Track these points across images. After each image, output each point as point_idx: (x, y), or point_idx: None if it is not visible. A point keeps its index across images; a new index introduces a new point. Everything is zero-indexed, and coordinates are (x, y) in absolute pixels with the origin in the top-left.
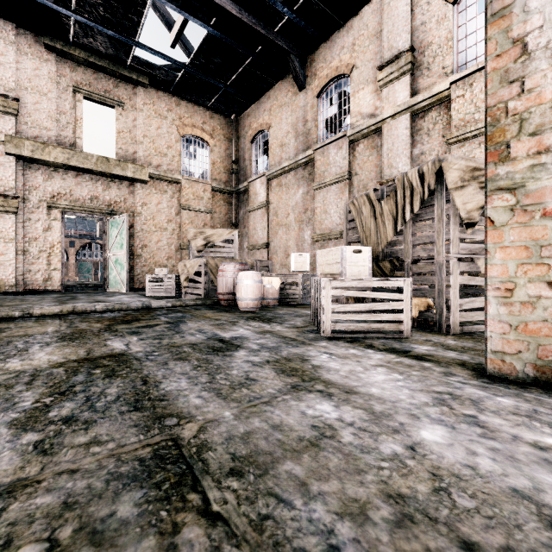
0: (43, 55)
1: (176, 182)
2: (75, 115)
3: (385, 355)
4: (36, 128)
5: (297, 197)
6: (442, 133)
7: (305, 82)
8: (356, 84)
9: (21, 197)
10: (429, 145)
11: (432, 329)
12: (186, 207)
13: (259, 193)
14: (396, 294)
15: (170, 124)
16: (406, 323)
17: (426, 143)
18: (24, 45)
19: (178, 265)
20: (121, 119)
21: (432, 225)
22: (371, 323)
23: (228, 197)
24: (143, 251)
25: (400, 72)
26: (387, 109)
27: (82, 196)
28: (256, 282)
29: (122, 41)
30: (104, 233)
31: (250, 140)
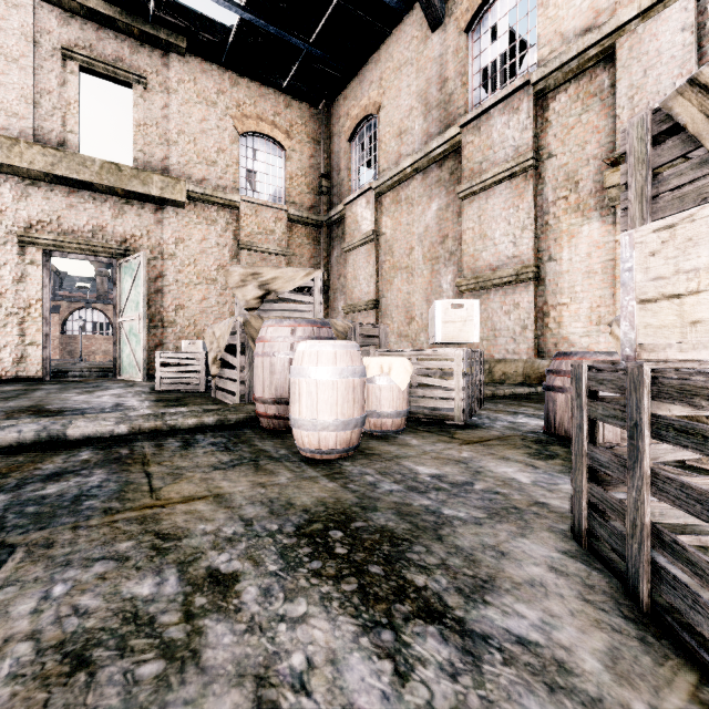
0: None
1: (231, 206)
2: (66, 95)
3: None
4: (0, 114)
5: (427, 218)
6: None
7: (443, 11)
8: None
9: None
10: None
11: None
12: (247, 245)
13: (362, 219)
14: None
15: (221, 115)
16: None
17: None
18: None
19: (206, 333)
20: (141, 104)
21: None
22: None
23: (315, 232)
24: (178, 315)
25: None
26: (630, 4)
27: (78, 226)
28: (345, 373)
29: None
30: (115, 286)
31: (348, 136)
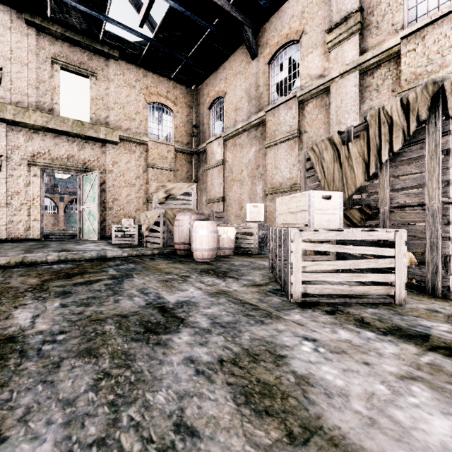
0: (24, 30)
1: (143, 143)
2: (53, 83)
3: (398, 346)
4: (18, 94)
5: (250, 155)
6: (391, 88)
7: (257, 51)
8: (305, 48)
9: (5, 156)
10: (377, 100)
11: (420, 289)
12: (152, 165)
13: (216, 153)
14: (385, 249)
15: (138, 93)
16: (398, 286)
17: (375, 99)
18: (7, 20)
19: (141, 215)
20: (94, 87)
21: (420, 164)
22: (352, 286)
23: (189, 157)
24: (114, 204)
25: (349, 32)
26: (336, 69)
27: (59, 155)
28: (211, 232)
29: (94, 16)
30: (79, 188)
31: (208, 106)
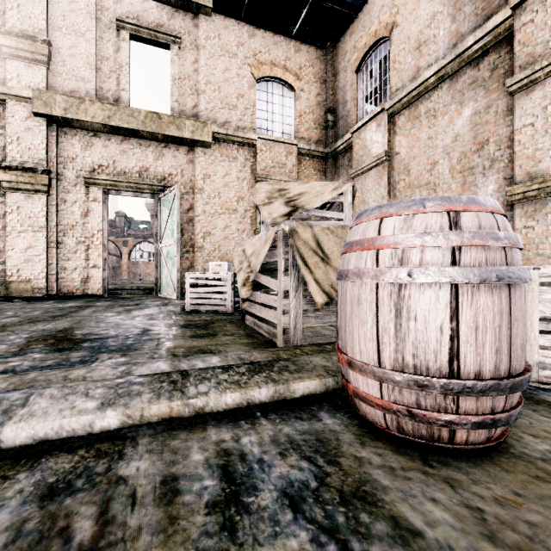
0: None
1: (249, 144)
2: (120, 60)
3: None
4: (72, 79)
5: (456, 127)
6: None
7: None
8: None
9: (55, 172)
10: None
11: None
12: (262, 178)
13: (371, 144)
14: None
15: (241, 64)
16: None
17: None
18: None
19: (234, 252)
20: (177, 61)
21: None
22: None
23: (321, 163)
24: (205, 241)
25: None
26: None
27: (128, 168)
28: None
29: None
30: (156, 217)
31: (355, 67)
